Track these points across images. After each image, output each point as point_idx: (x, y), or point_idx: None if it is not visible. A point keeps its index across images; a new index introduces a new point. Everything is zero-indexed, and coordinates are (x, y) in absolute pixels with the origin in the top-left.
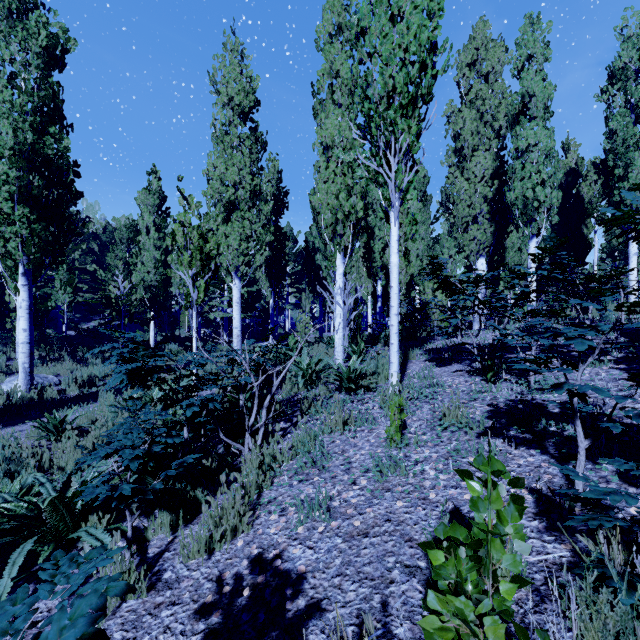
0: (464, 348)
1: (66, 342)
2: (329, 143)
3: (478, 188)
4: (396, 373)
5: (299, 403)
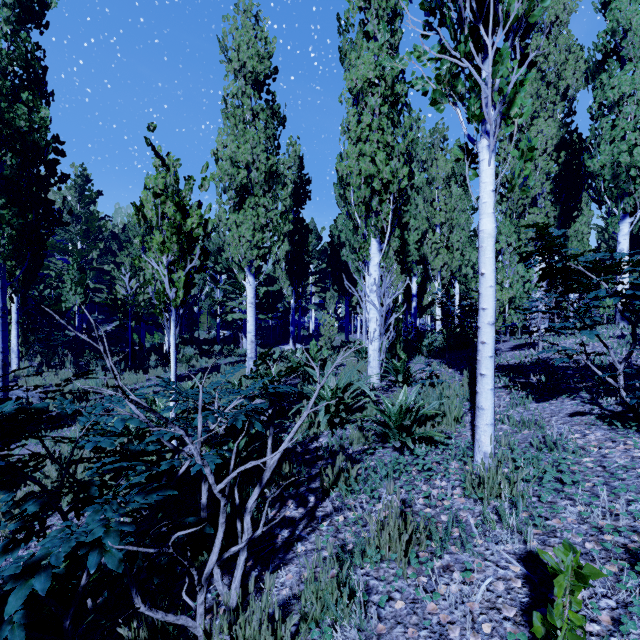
0: (558, 367)
1: (77, 345)
2: (361, 91)
3: (539, 163)
4: (490, 427)
5: (319, 459)
